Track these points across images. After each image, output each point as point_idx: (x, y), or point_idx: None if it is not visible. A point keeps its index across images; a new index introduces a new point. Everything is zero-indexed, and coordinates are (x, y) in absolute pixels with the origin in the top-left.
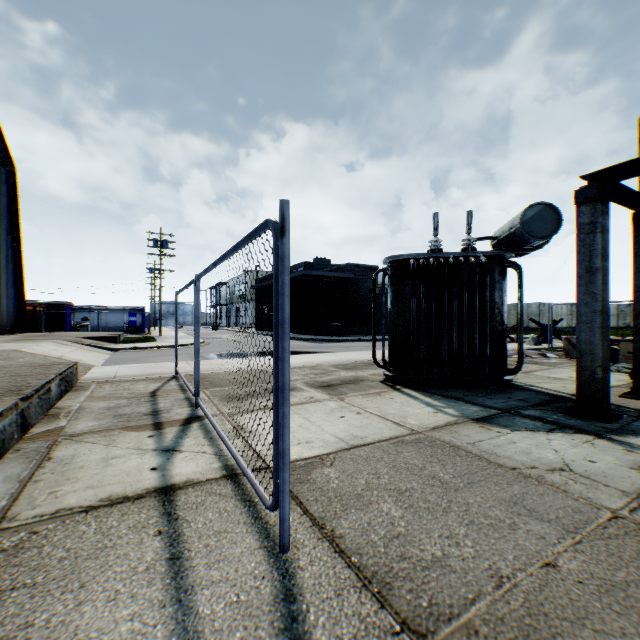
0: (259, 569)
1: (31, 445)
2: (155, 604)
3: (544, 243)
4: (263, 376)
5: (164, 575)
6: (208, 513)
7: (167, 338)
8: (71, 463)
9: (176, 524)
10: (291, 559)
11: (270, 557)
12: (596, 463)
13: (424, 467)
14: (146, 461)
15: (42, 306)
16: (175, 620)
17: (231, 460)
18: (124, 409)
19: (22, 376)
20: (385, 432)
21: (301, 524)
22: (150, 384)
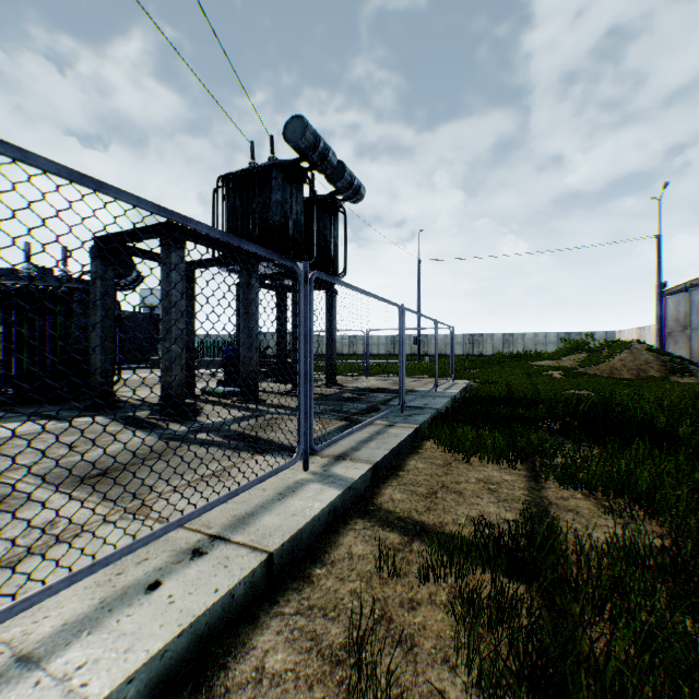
0: None
1: None
2: None
3: (136, 282)
4: None
5: None
6: None
7: None
8: None
9: None
10: None
11: None
12: (1, 433)
13: None
14: None
15: None
16: None
17: None
18: None
19: None
20: None
21: None
22: None
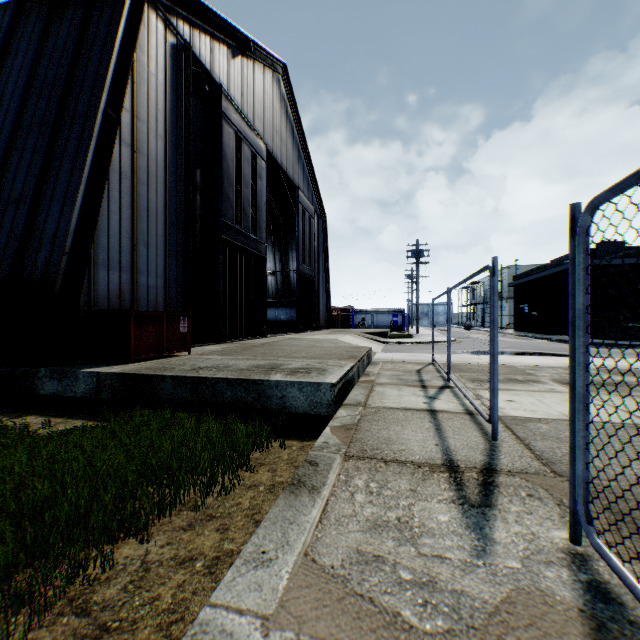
0: (479, 441)
1: (363, 384)
2: (431, 436)
3: None
4: (508, 370)
5: (434, 432)
6: (454, 422)
7: (422, 336)
8: (383, 393)
9: (438, 421)
10: (497, 443)
11: (485, 440)
12: None
13: (637, 441)
14: (419, 399)
15: (337, 310)
16: (439, 441)
17: (470, 408)
18: (402, 376)
19: (349, 351)
20: (616, 419)
21: (508, 437)
22: (415, 366)
